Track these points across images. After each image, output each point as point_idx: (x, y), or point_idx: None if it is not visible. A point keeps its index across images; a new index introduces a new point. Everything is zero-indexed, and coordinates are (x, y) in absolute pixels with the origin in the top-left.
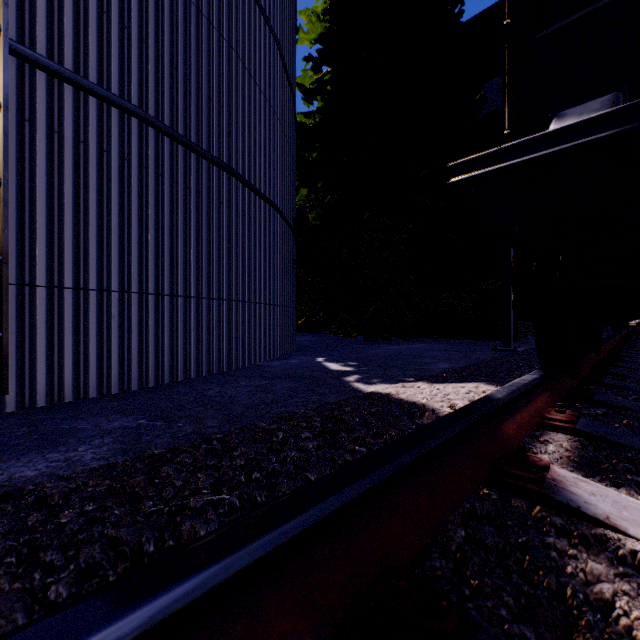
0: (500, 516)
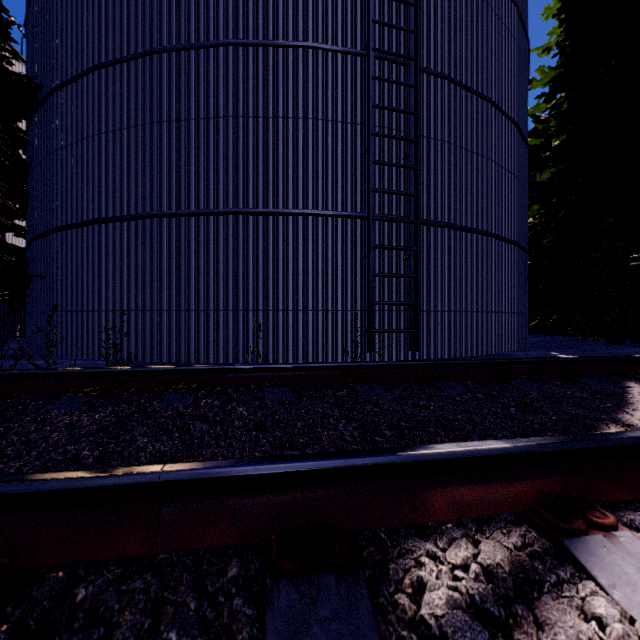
0: (615, 378)
